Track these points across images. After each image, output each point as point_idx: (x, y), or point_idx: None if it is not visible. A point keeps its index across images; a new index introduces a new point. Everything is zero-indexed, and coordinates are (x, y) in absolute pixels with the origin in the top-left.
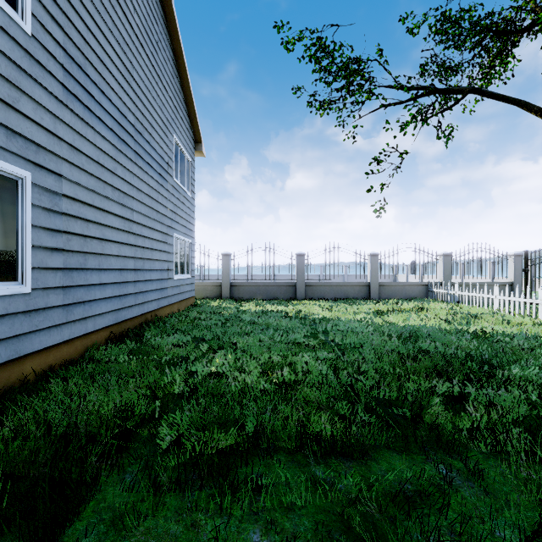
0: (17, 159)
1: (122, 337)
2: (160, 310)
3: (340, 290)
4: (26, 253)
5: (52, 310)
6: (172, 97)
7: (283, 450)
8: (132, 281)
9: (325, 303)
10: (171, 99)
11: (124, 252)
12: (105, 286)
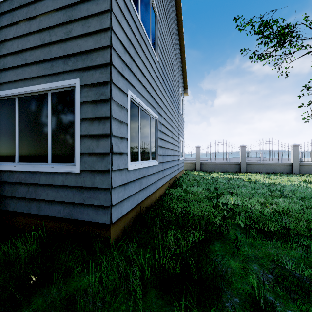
0: (156, 112)
1: (170, 186)
2: (177, 175)
3: (270, 168)
4: (157, 149)
5: (160, 172)
6: (179, 69)
7: (302, 235)
8: (172, 160)
9: (262, 175)
10: (179, 70)
11: (171, 147)
12: (168, 162)
